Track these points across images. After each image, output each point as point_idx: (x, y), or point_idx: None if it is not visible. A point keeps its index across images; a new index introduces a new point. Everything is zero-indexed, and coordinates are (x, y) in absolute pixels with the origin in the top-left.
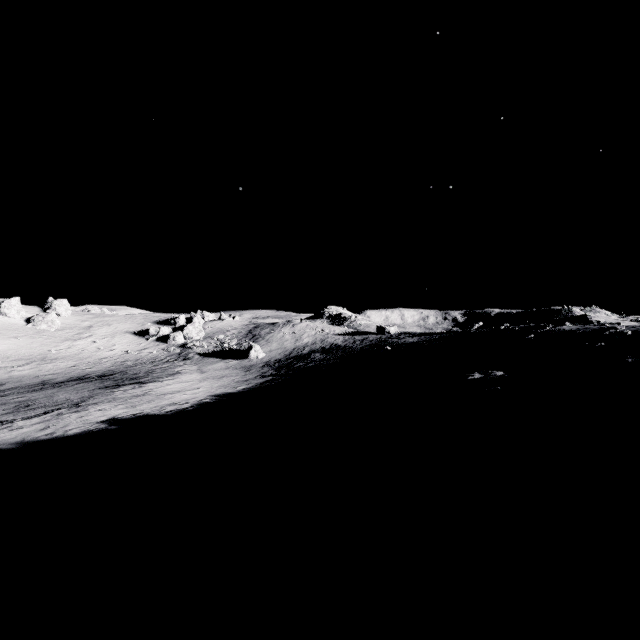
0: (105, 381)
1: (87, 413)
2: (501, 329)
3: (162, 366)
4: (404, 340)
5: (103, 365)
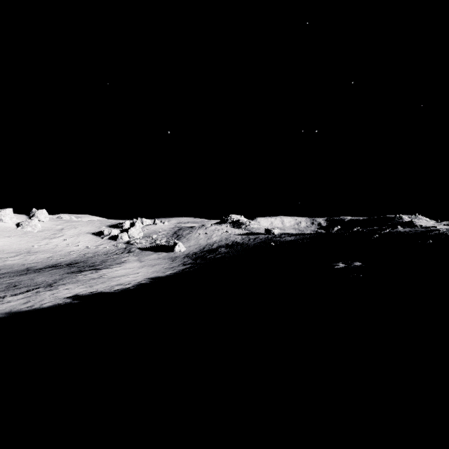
0: (71, 268)
1: (57, 291)
2: (354, 231)
3: (112, 257)
4: (284, 239)
5: (71, 256)
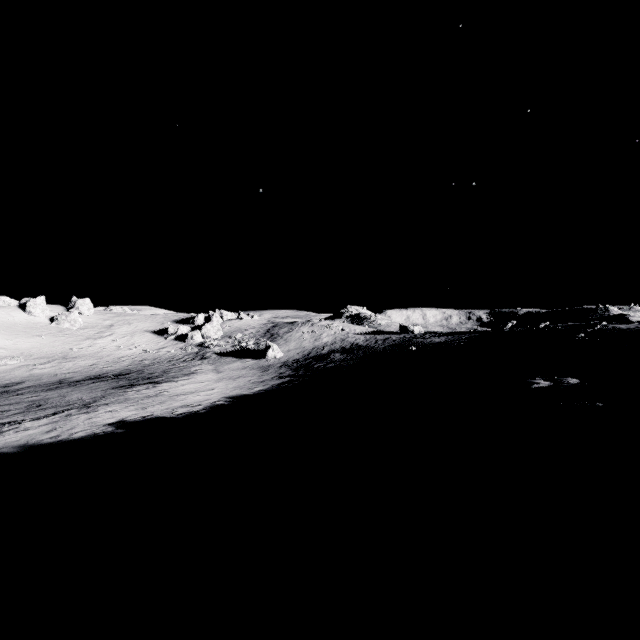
0: (120, 380)
1: (96, 414)
2: (540, 328)
3: (179, 365)
4: (430, 340)
5: (121, 364)
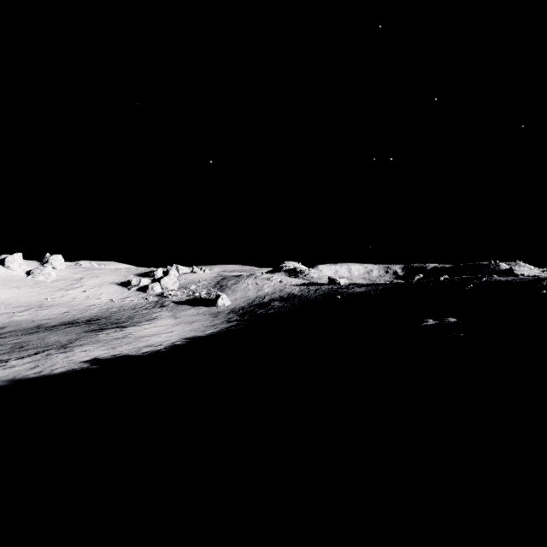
0: (91, 325)
1: (73, 354)
2: (440, 280)
3: (141, 312)
4: (353, 290)
5: (91, 311)
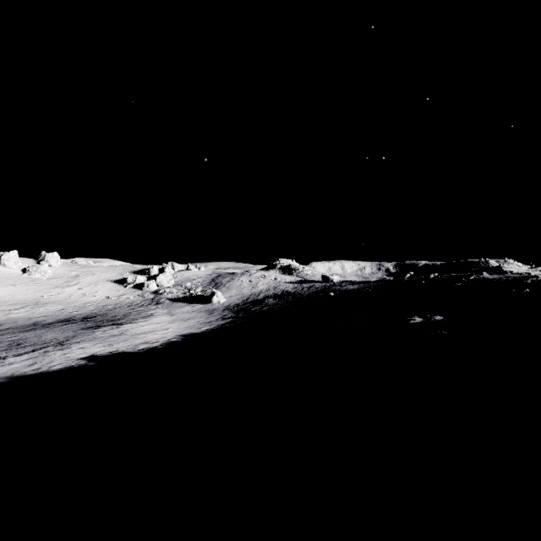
0: (88, 322)
1: (70, 351)
2: (430, 278)
3: (137, 309)
4: (346, 287)
5: (87, 309)
